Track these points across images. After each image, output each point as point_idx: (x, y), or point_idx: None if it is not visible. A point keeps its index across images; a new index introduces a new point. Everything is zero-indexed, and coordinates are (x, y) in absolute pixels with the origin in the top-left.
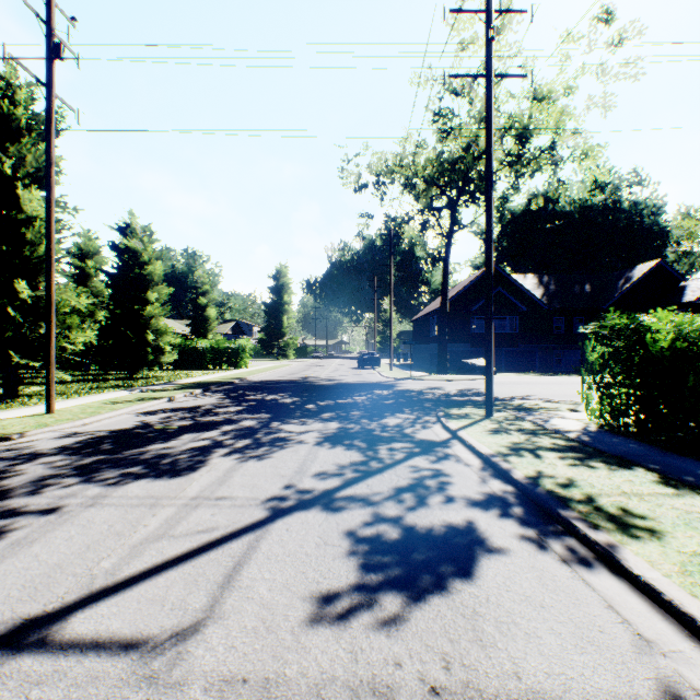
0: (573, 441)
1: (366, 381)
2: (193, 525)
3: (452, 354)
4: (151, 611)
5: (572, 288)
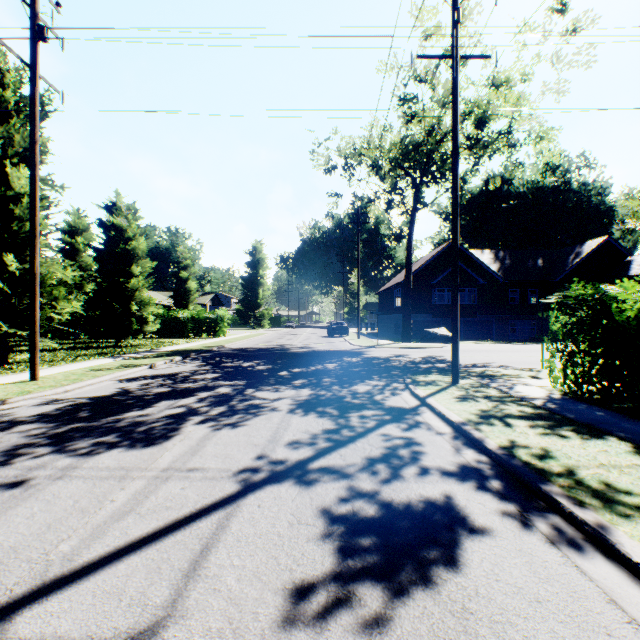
0: (540, 408)
1: (336, 348)
2: (161, 500)
3: (415, 324)
4: (106, 608)
5: (526, 262)
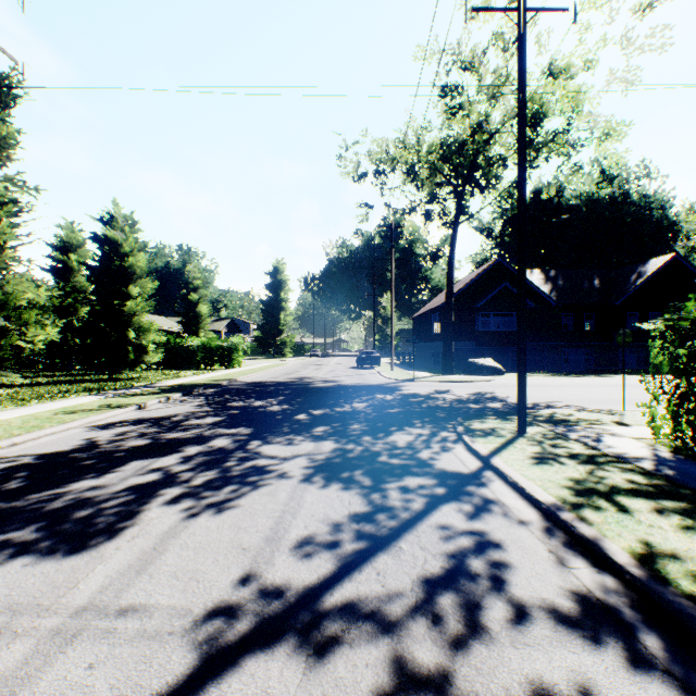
0: (656, 476)
1: (366, 382)
2: None
3: (455, 353)
4: None
5: (581, 283)
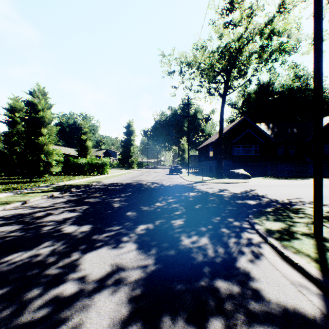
0: None
1: (176, 183)
2: None
3: None
4: None
5: (286, 130)
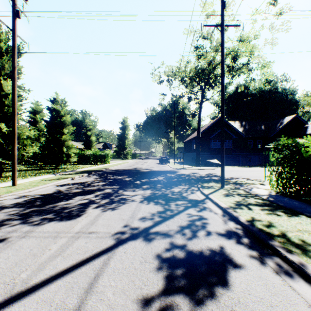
0: (266, 200)
1: (163, 169)
2: (74, 249)
3: (202, 157)
4: (43, 310)
5: (256, 127)
